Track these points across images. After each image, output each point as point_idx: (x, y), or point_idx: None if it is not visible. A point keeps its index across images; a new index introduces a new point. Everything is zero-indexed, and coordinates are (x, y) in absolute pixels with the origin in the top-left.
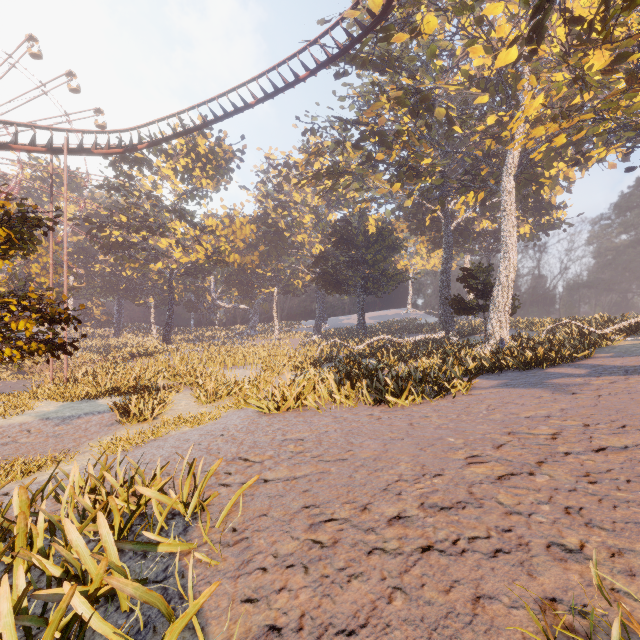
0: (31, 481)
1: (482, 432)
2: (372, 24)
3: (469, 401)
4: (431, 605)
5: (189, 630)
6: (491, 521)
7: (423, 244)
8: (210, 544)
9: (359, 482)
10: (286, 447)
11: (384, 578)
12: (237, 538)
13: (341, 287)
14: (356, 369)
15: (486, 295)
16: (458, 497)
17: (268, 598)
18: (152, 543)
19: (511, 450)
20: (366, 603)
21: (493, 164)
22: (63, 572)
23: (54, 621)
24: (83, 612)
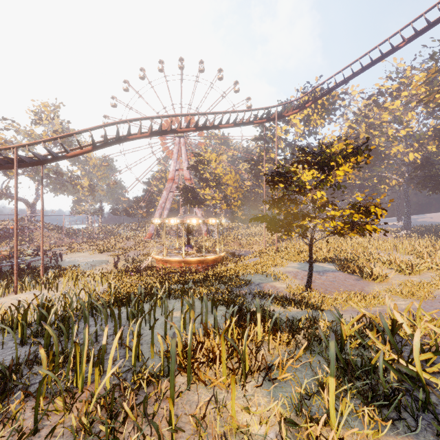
0: None
1: None
2: None
3: None
4: None
5: None
6: None
7: None
8: None
9: None
10: None
11: None
12: None
13: None
14: None
15: None
16: None
17: None
18: None
19: None
20: None
21: None
22: None
23: None
24: None
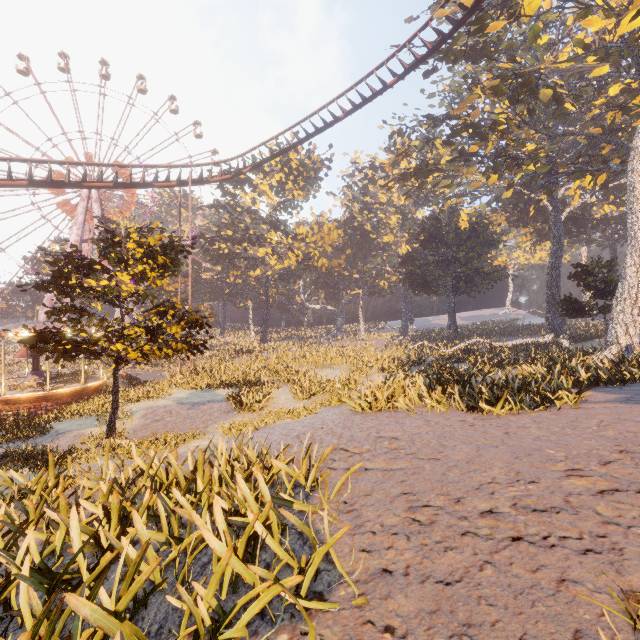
0: (195, 448)
1: (588, 447)
2: (464, 17)
3: (577, 415)
4: (518, 578)
5: (324, 561)
6: (585, 527)
7: (526, 237)
8: (329, 509)
9: (452, 479)
10: (381, 443)
11: (476, 554)
12: (349, 509)
13: (429, 287)
14: (447, 374)
15: (607, 294)
16: (552, 503)
17: (379, 552)
18: (289, 501)
19: (620, 468)
20: (460, 567)
21: (616, 142)
22: (233, 510)
23: (247, 532)
24: (260, 532)
